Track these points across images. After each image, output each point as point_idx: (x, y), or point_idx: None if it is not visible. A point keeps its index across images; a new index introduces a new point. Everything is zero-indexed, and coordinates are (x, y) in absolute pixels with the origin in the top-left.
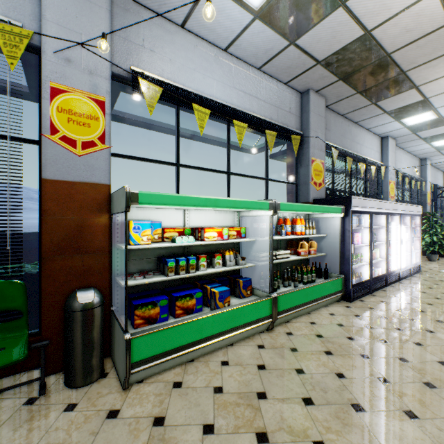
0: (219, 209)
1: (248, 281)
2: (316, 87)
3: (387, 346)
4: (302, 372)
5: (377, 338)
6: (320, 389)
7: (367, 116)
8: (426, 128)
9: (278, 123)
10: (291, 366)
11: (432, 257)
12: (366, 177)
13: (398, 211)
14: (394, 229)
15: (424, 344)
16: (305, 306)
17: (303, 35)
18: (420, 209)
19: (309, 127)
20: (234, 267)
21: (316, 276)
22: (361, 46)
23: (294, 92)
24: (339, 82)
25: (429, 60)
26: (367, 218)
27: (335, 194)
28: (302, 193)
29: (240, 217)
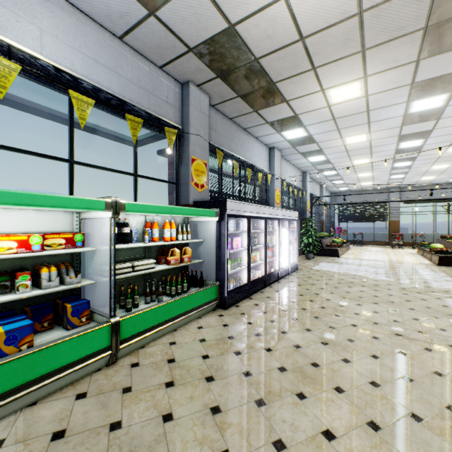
0: (33, 208)
1: (84, 304)
2: (196, 81)
3: (239, 359)
4: (117, 428)
5: (233, 351)
6: (129, 451)
7: (253, 123)
8: (301, 144)
9: (150, 110)
10: (108, 420)
11: (309, 256)
12: (254, 183)
13: (277, 216)
14: (274, 233)
15: (273, 349)
16: (167, 324)
17: (163, 7)
18: (297, 215)
19: (189, 122)
20: (54, 289)
21: (193, 285)
22: (230, 42)
23: (173, 81)
24: (218, 79)
25: (291, 76)
26: (246, 222)
27: (221, 198)
28: (183, 194)
29: (82, 220)
